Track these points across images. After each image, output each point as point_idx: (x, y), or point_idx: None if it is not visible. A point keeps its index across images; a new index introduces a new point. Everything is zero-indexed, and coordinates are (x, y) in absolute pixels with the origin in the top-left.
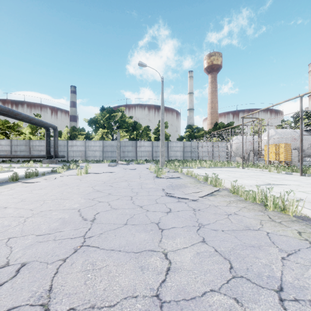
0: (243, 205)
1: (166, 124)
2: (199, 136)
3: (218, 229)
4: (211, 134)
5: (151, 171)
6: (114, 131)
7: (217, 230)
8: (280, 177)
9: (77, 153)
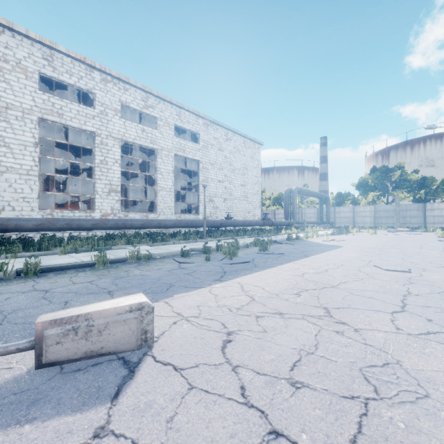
0: None
1: None
2: None
3: None
4: None
5: (438, 235)
6: (389, 193)
7: None
8: None
9: (344, 219)
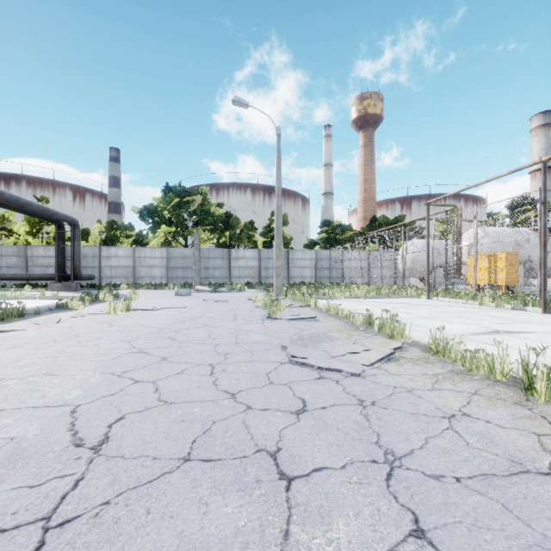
0: (469, 386)
1: (285, 219)
2: (345, 240)
3: (445, 474)
4: (365, 238)
5: (257, 305)
6: (189, 230)
7: (443, 476)
8: (506, 315)
9: (118, 270)
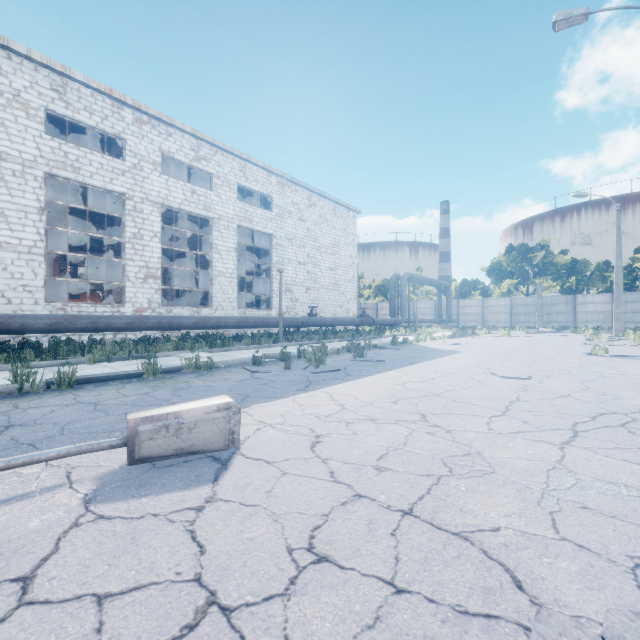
0: (636, 348)
1: None
2: None
3: None
4: None
5: (587, 337)
6: (530, 281)
7: None
8: None
9: (471, 316)
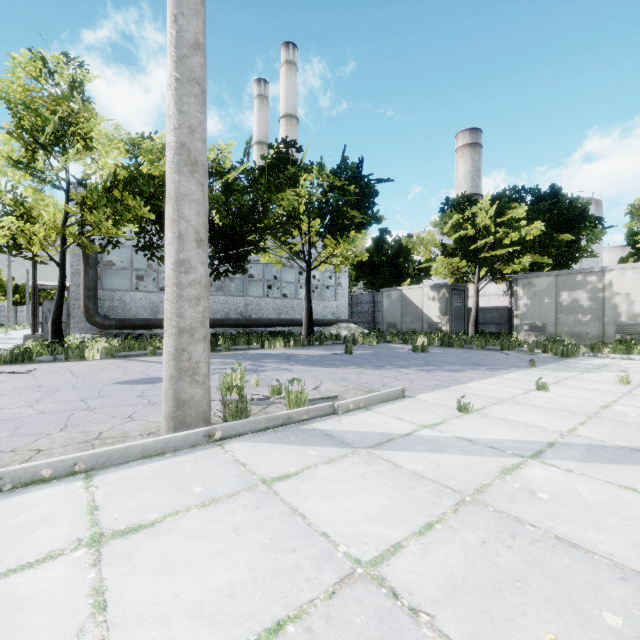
0: None
1: None
2: None
3: None
4: None
5: None
6: None
7: None
8: None
9: None
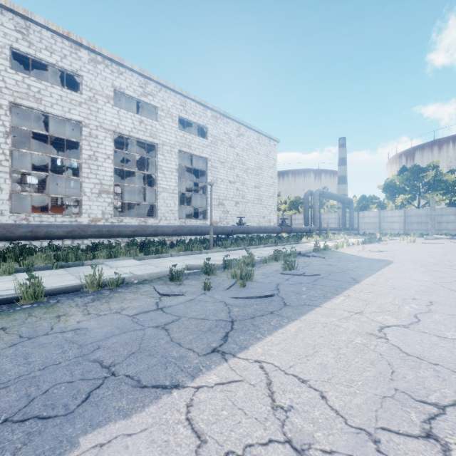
0: None
1: None
2: None
3: None
4: None
5: None
6: (422, 196)
7: None
8: None
9: (369, 225)
